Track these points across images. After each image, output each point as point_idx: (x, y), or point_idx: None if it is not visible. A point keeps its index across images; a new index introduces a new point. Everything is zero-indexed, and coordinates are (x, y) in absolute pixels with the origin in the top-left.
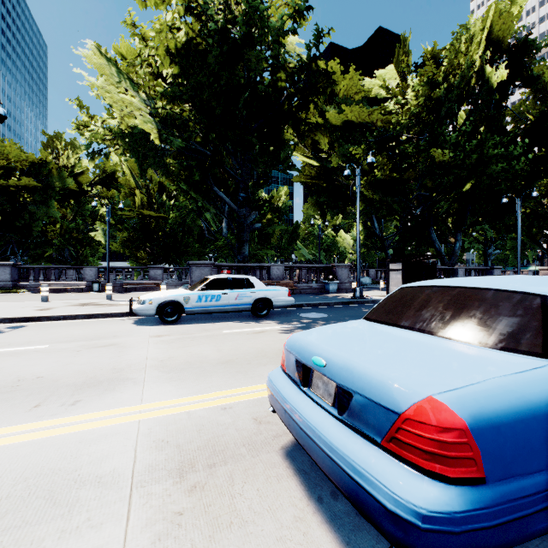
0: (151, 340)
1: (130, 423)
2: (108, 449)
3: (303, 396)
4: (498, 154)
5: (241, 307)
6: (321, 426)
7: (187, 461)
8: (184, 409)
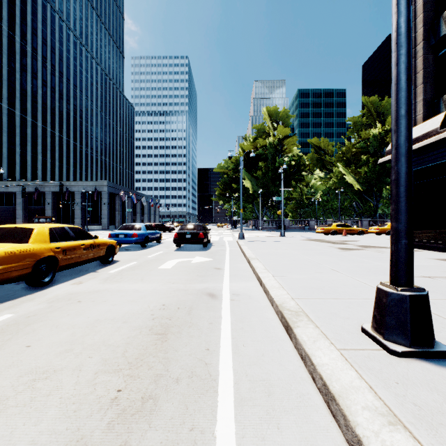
0: None
1: None
2: None
3: None
4: None
5: None
6: None
7: None
8: None
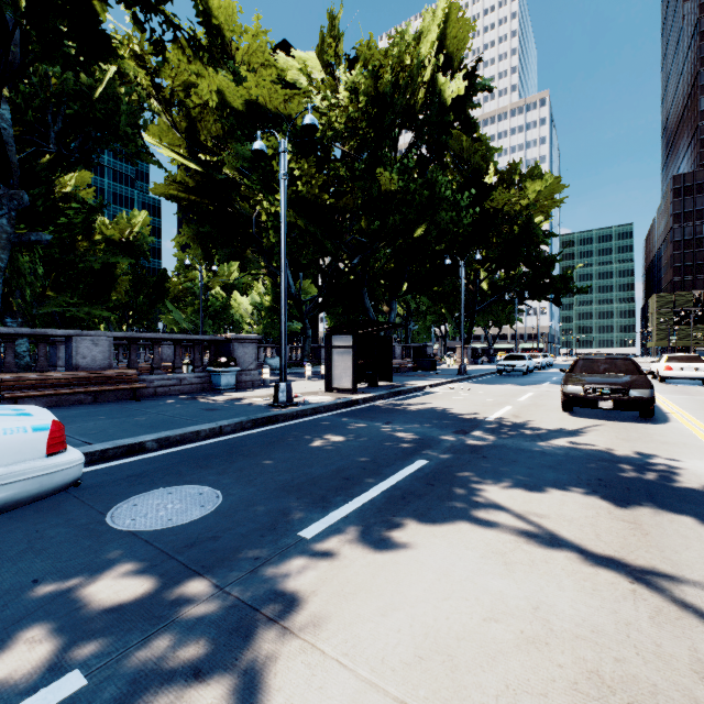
0: None
1: None
2: None
3: None
4: (451, 197)
5: None
6: None
7: None
8: None
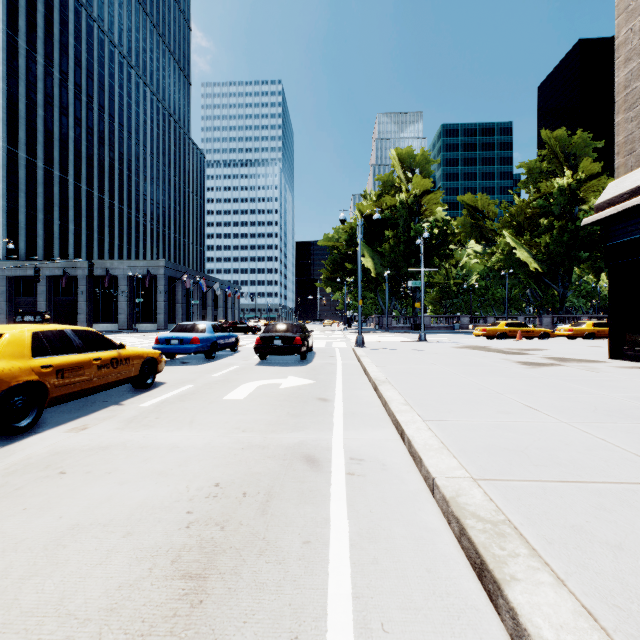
0: None
1: None
2: None
3: None
4: None
5: None
6: None
7: None
8: None
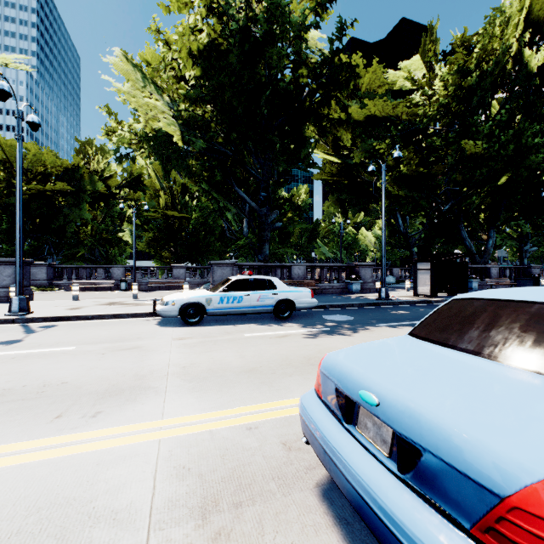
0: (174, 343)
1: (150, 442)
2: (126, 474)
3: (347, 436)
4: (539, 144)
5: (262, 309)
6: (376, 485)
7: (210, 496)
8: (207, 427)
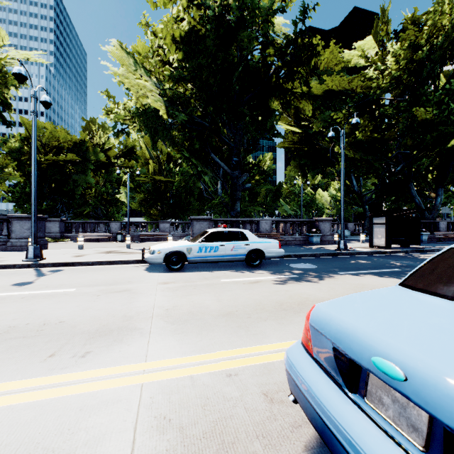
0: (159, 287)
1: (133, 387)
2: (107, 423)
3: (354, 409)
4: None
5: (236, 258)
6: None
7: None
8: (187, 373)
